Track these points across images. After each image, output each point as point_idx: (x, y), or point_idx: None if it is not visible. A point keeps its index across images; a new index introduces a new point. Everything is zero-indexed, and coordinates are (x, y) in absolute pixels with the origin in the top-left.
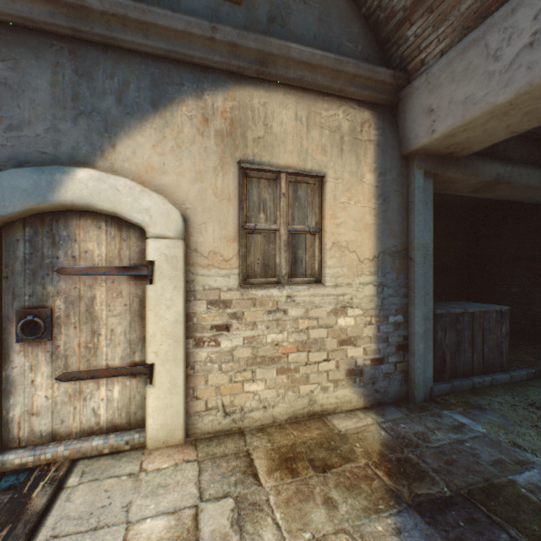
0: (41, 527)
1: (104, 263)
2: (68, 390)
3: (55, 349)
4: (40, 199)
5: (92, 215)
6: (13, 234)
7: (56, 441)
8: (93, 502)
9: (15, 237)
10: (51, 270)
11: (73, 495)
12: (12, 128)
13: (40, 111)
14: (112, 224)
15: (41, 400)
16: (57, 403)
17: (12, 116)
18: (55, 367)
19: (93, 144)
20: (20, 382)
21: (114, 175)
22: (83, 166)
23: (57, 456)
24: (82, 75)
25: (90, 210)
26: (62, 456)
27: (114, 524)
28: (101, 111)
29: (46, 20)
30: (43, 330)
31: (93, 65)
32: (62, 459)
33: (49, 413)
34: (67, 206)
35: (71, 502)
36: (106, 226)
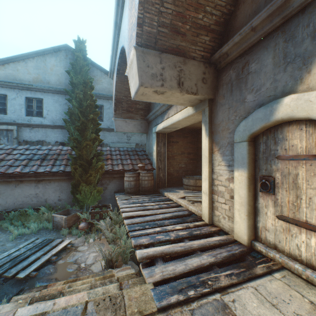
0: (253, 280)
1: (303, 152)
2: (281, 225)
3: (275, 200)
4: (266, 121)
5: (295, 123)
6: (258, 140)
7: (276, 250)
8: (279, 293)
9: (259, 142)
10: (273, 157)
11: (272, 281)
12: (256, 91)
13: (267, 75)
14: (309, 125)
15: (269, 224)
16: (276, 230)
17: (256, 85)
18: (275, 209)
19: (294, 78)
20: (261, 211)
21: (307, 92)
22: (288, 95)
23: (275, 258)
24: (288, 40)
25: (294, 120)
26: (277, 260)
27: (283, 313)
28: (299, 54)
29: (268, 27)
30: (268, 188)
31: (294, 29)
32: (277, 261)
33: (272, 233)
34: (279, 121)
35: (269, 283)
36: (304, 128)
